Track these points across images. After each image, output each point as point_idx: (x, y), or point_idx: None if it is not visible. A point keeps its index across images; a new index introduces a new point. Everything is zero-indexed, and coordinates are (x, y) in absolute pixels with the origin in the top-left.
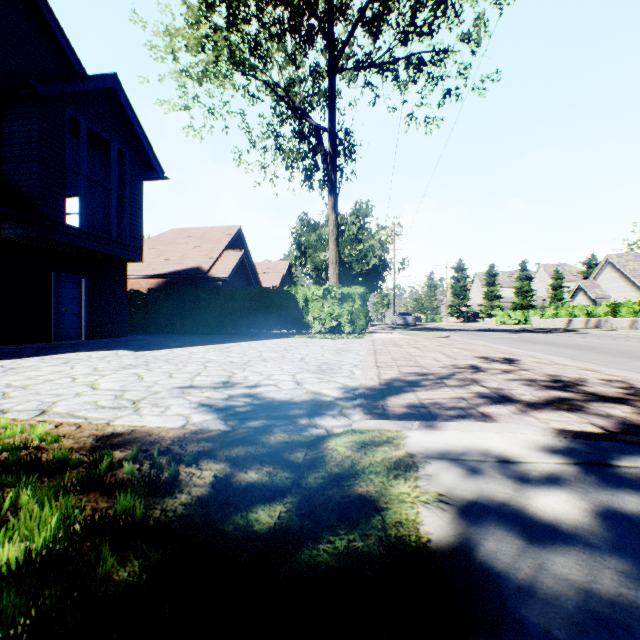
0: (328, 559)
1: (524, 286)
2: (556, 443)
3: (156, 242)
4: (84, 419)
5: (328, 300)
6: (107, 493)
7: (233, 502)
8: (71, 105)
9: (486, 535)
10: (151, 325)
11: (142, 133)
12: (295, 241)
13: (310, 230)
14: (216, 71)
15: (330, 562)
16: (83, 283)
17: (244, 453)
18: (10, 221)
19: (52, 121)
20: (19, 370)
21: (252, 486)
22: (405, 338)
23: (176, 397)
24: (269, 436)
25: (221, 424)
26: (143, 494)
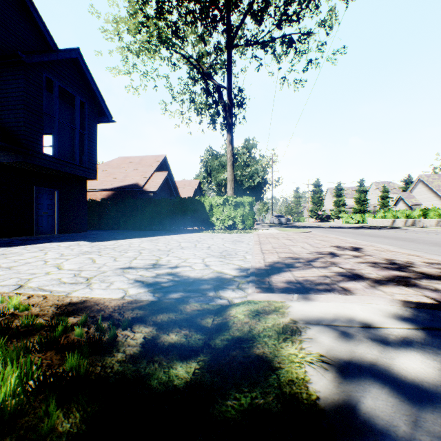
0: (235, 416)
1: (361, 197)
2: (404, 312)
3: (107, 166)
4: (49, 292)
5: (226, 206)
6: (60, 352)
7: (158, 360)
8: (47, 70)
9: (364, 393)
10: (103, 224)
11: (97, 90)
12: (203, 166)
13: (214, 158)
14: (149, 47)
15: (237, 419)
16: (56, 194)
17: (167, 319)
18: (4, 151)
19: (33, 81)
20: (7, 255)
21: (173, 346)
22: (280, 233)
23: (118, 275)
24: (186, 305)
25: (150, 296)
26: (88, 353)
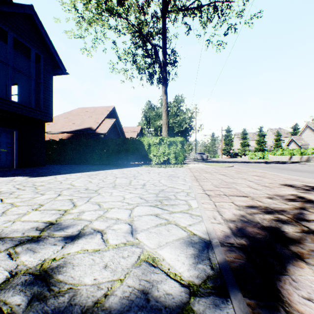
0: None
1: (261, 139)
2: None
3: (68, 114)
4: None
5: (162, 145)
6: None
7: None
8: (1, 21)
9: None
10: (61, 159)
11: (51, 45)
12: (144, 115)
13: (152, 110)
14: (99, 18)
15: None
16: (14, 134)
17: None
18: None
19: None
20: None
21: None
22: (208, 167)
23: None
24: None
25: None
26: None
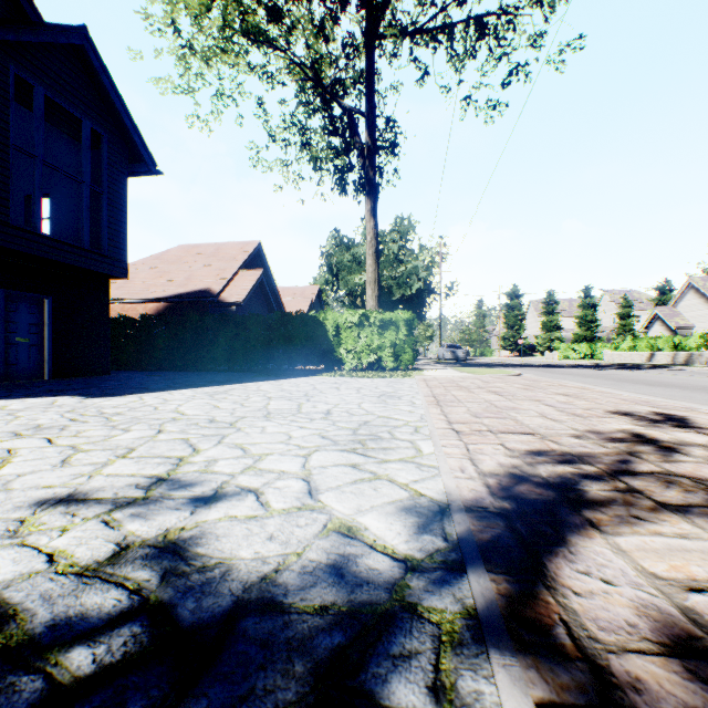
0: None
1: (588, 315)
2: None
3: (159, 260)
4: None
5: (365, 328)
6: None
7: None
8: (19, 62)
9: None
10: (144, 360)
11: (124, 111)
12: (326, 262)
13: (343, 249)
14: (227, 48)
15: None
16: (46, 305)
17: None
18: None
19: None
20: None
21: None
22: (466, 377)
23: None
24: None
25: None
26: None
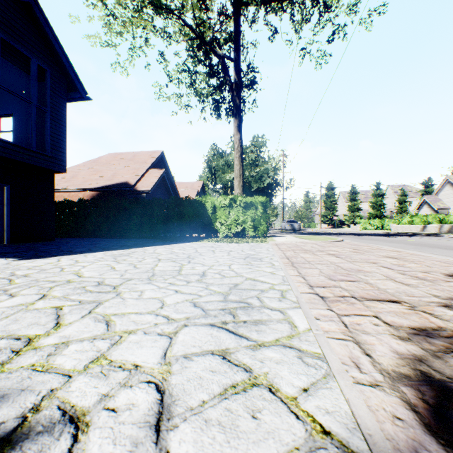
0: None
1: (378, 201)
2: None
3: (94, 163)
4: None
5: (233, 208)
6: None
7: None
8: None
9: None
10: (81, 230)
11: (62, 53)
12: (207, 165)
13: (219, 157)
14: (139, 17)
15: None
16: (5, 191)
17: None
18: None
19: None
20: None
21: None
22: (306, 242)
23: None
24: None
25: None
26: None
